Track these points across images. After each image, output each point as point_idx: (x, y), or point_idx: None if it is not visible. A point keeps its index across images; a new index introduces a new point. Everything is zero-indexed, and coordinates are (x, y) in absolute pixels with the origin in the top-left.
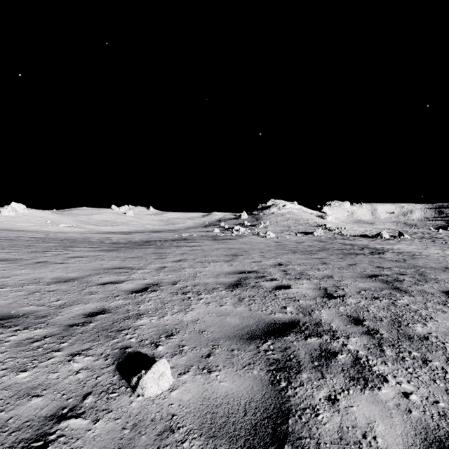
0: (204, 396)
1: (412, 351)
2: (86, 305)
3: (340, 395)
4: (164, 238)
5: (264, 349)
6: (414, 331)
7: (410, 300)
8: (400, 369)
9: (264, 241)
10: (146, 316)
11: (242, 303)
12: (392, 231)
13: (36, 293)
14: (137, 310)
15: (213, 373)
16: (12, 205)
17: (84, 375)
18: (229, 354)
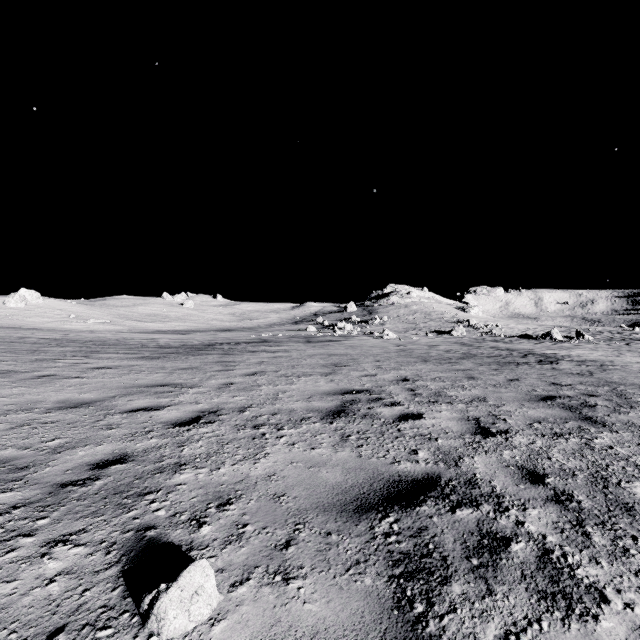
0: (273, 635)
1: (637, 535)
2: (98, 447)
3: (526, 633)
4: (235, 339)
5: (382, 532)
6: (632, 496)
7: (614, 439)
8: (626, 574)
9: (380, 344)
10: (190, 466)
11: (346, 444)
12: (566, 329)
13: (23, 427)
14: (178, 456)
15: (293, 583)
16: (21, 293)
17: (61, 587)
18: (323, 542)
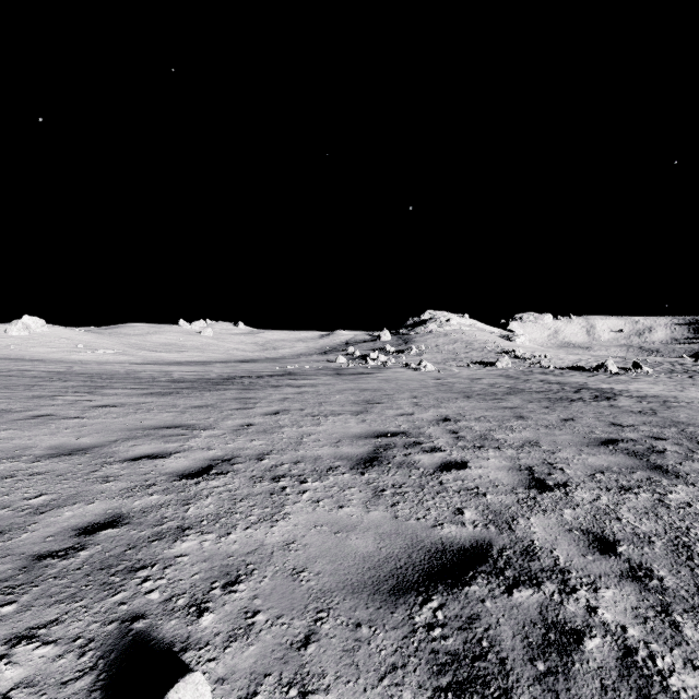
0: None
1: None
2: (88, 506)
3: None
4: (257, 372)
5: (424, 623)
6: None
7: (691, 494)
8: None
9: (417, 377)
10: (195, 531)
11: (380, 501)
12: (622, 360)
13: (5, 479)
14: (182, 518)
15: None
16: (24, 320)
17: None
18: (351, 638)
